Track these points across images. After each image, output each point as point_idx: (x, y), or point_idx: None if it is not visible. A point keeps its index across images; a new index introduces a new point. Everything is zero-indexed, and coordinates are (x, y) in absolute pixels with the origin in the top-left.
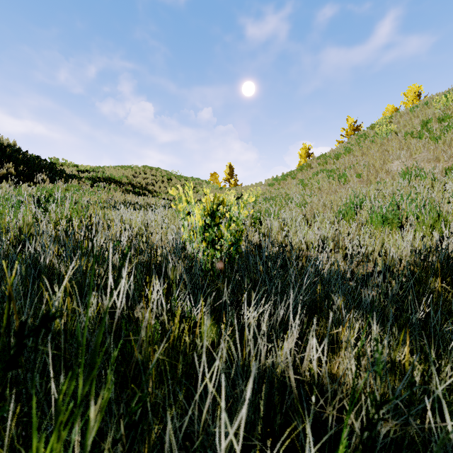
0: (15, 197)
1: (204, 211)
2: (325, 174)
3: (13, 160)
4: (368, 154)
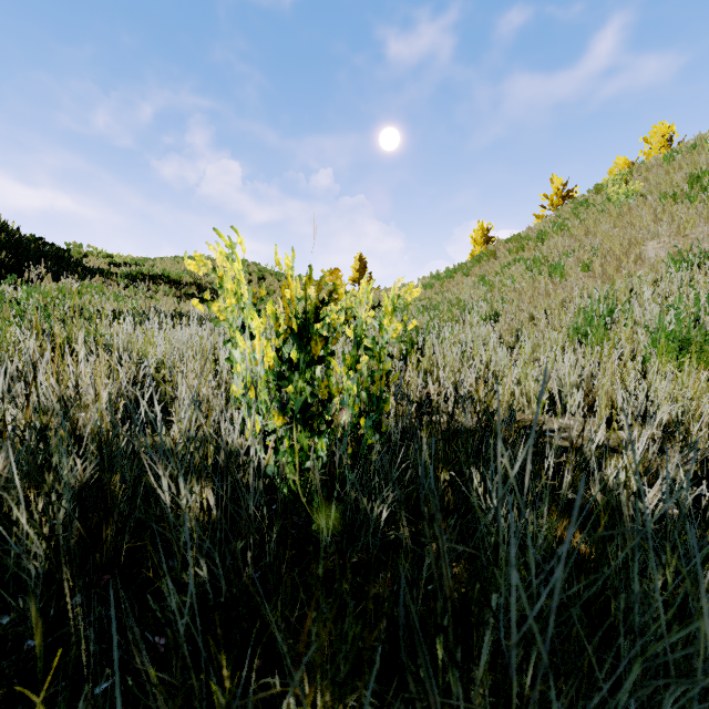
0: None
1: (274, 319)
2: (524, 265)
3: None
4: (597, 232)
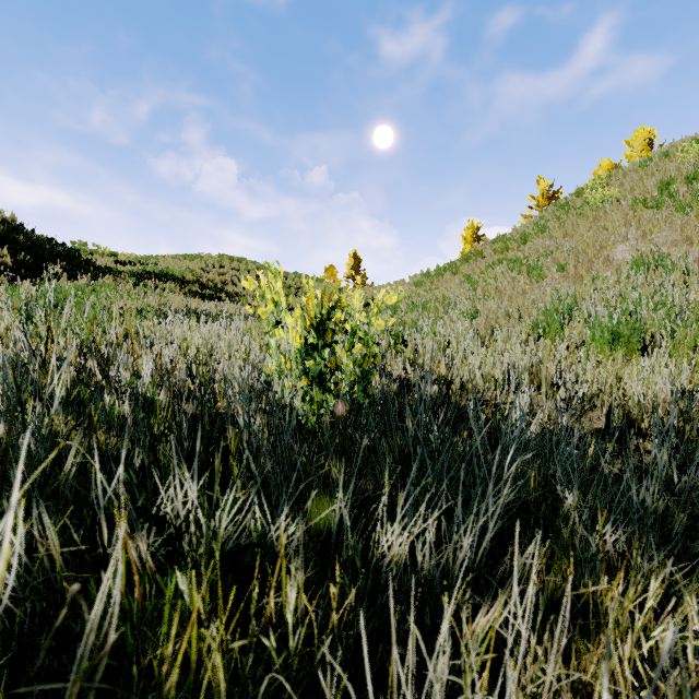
0: (1, 302)
1: (303, 319)
2: (506, 266)
3: (9, 243)
4: (574, 234)
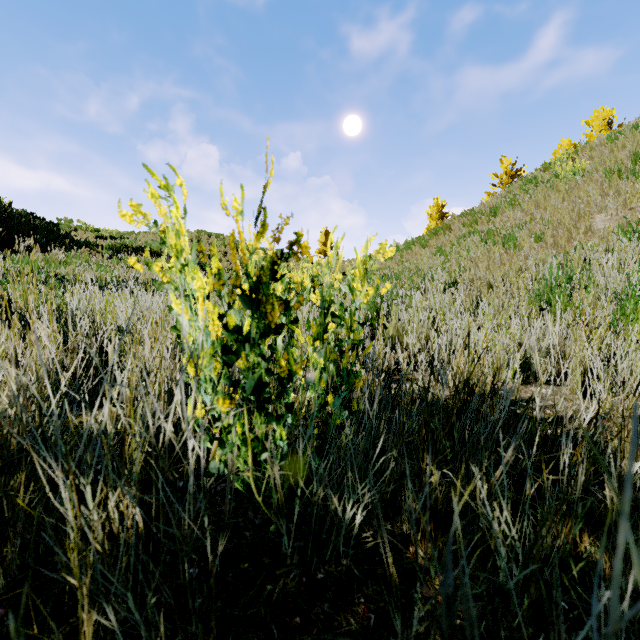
0: None
1: (217, 278)
2: (479, 237)
3: None
4: (547, 206)
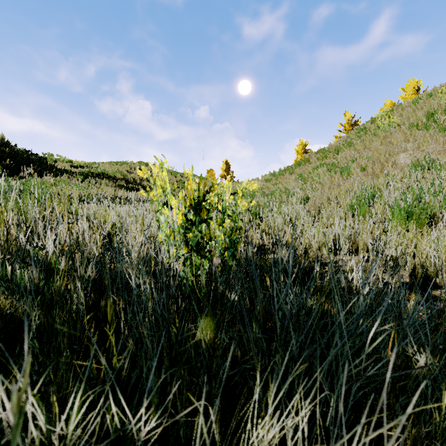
0: None
1: (184, 200)
2: (326, 168)
3: None
4: (371, 147)
